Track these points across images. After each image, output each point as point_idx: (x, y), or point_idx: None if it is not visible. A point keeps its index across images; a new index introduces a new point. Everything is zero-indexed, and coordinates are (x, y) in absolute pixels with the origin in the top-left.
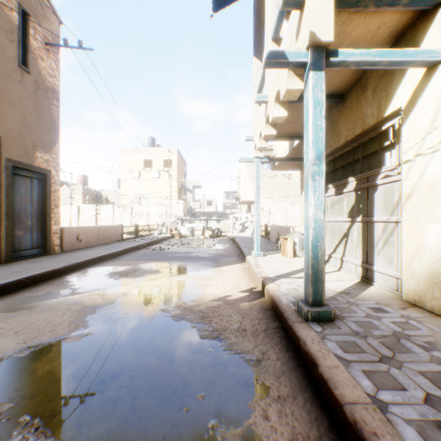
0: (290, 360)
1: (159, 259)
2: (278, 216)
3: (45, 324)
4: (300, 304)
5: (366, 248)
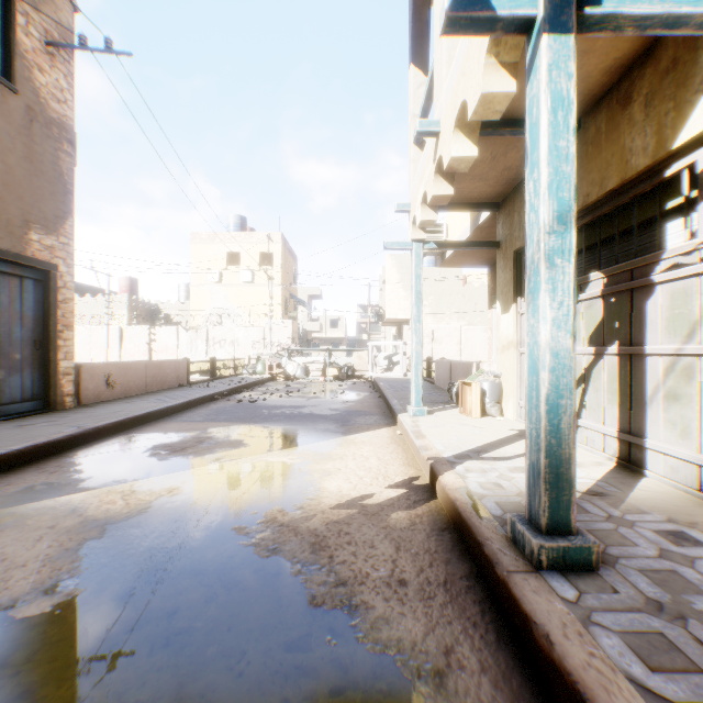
0: (512, 673)
1: (246, 419)
2: (446, 345)
3: None
4: (520, 528)
5: (627, 404)
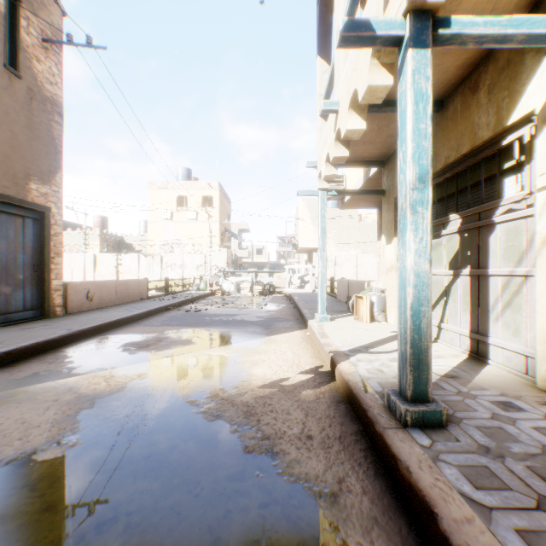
0: (384, 495)
1: (193, 324)
2: (346, 268)
3: (16, 425)
4: (393, 398)
5: (476, 312)
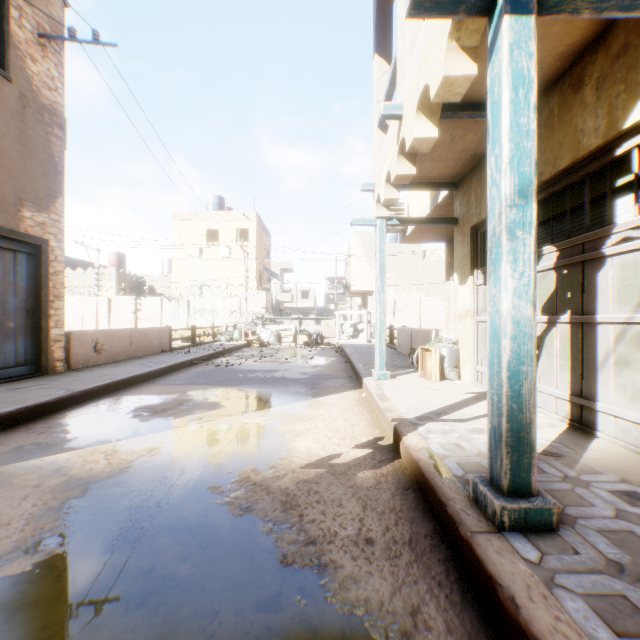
0: (477, 635)
1: (223, 382)
2: (407, 314)
3: None
4: (482, 489)
5: (579, 369)
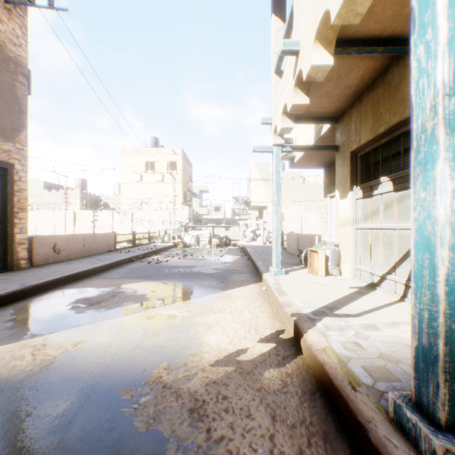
0: None
1: (151, 276)
2: (292, 223)
3: None
4: (410, 416)
5: None
